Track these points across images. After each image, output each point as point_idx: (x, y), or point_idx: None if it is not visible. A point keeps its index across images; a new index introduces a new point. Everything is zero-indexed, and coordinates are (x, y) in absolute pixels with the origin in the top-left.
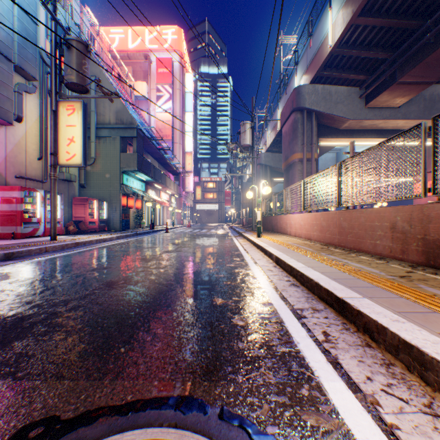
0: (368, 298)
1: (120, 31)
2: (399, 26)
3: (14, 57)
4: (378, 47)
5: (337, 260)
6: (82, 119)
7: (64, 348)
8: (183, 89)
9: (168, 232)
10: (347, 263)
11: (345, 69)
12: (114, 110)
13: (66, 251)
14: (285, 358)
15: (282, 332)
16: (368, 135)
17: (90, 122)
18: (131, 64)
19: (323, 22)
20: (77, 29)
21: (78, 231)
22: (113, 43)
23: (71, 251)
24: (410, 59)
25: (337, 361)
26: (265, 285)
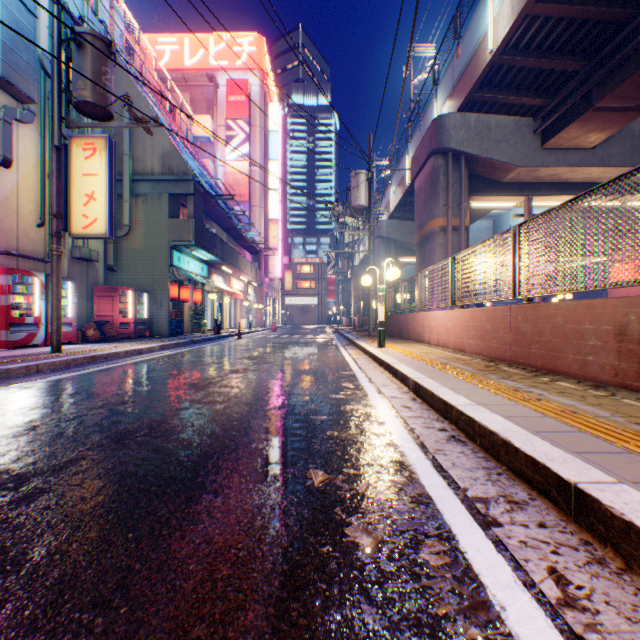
0: (633, 486)
1: (172, 40)
2: (599, 17)
3: None
4: (565, 53)
5: (523, 389)
6: (108, 164)
7: None
8: (265, 126)
9: (241, 339)
10: (543, 396)
11: (512, 89)
12: (159, 153)
13: (72, 370)
14: None
15: (457, 570)
16: (546, 190)
17: (123, 172)
18: (189, 89)
19: (479, 15)
20: (101, 29)
21: (101, 337)
22: (162, 58)
23: (81, 370)
24: (615, 70)
25: None
26: (401, 439)
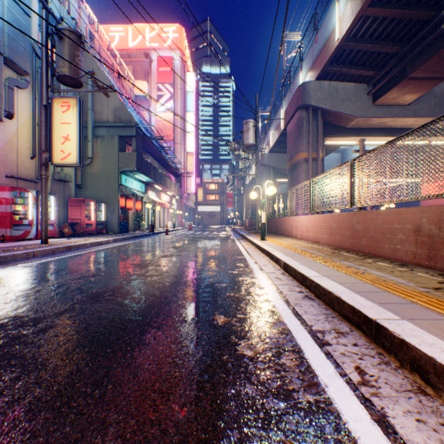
0: (409, 321)
1: (120, 29)
2: (411, 17)
3: (3, 49)
4: (388, 41)
5: (354, 267)
6: (78, 116)
7: (12, 395)
8: (184, 88)
9: (168, 235)
10: (366, 271)
11: (352, 65)
12: (112, 108)
13: (56, 255)
14: (313, 414)
15: (302, 367)
16: (376, 133)
17: (87, 121)
18: (131, 63)
19: (330, 15)
20: (73, 23)
21: (73, 233)
22: (113, 41)
23: (62, 255)
24: (422, 53)
25: (387, 421)
26: (274, 298)
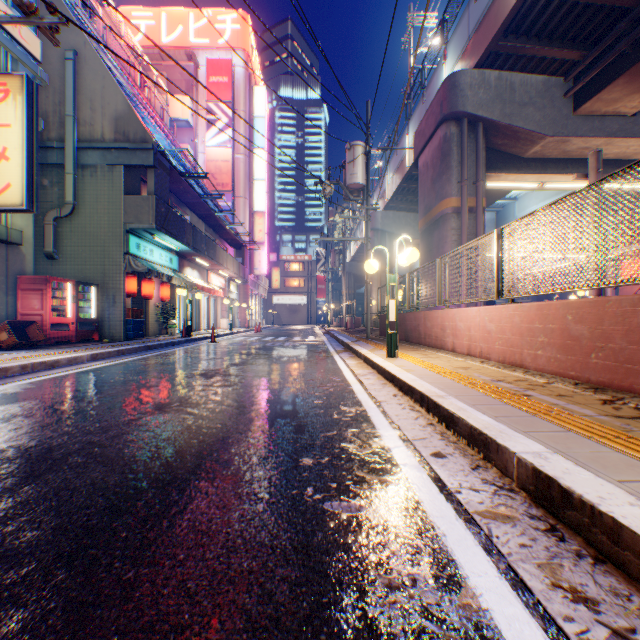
0: None
1: (148, 14)
2: None
3: None
4: None
5: None
6: (24, 111)
7: None
8: (250, 110)
9: (214, 342)
10: None
11: (543, 38)
12: (111, 115)
13: None
14: None
15: None
16: (573, 168)
17: (65, 137)
18: (166, 68)
19: None
20: None
21: (17, 343)
22: (137, 34)
23: None
24: None
25: None
26: None
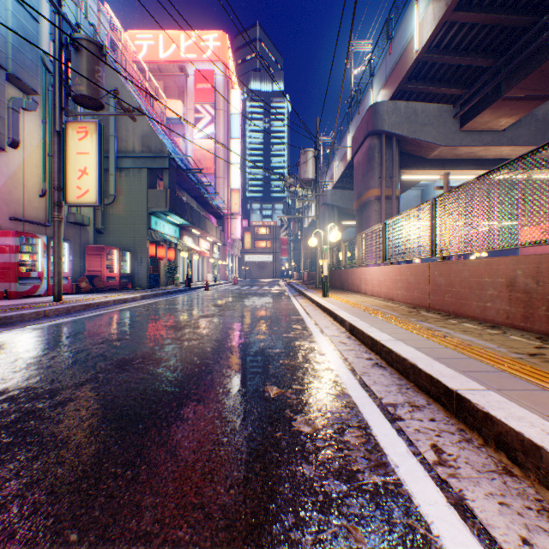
0: (496, 391)
1: (149, 36)
2: (506, 23)
3: (7, 63)
4: (478, 52)
5: (435, 329)
6: (98, 144)
7: (30, 476)
8: (228, 109)
9: (208, 290)
10: (449, 334)
11: (435, 81)
12: (139, 134)
13: (72, 315)
14: (380, 497)
15: (369, 445)
16: (464, 166)
17: (109, 150)
18: (163, 78)
19: (407, 20)
20: (91, 31)
21: (92, 289)
22: (140, 52)
23: (79, 315)
24: (519, 67)
25: (465, 504)
26: (337, 366)
